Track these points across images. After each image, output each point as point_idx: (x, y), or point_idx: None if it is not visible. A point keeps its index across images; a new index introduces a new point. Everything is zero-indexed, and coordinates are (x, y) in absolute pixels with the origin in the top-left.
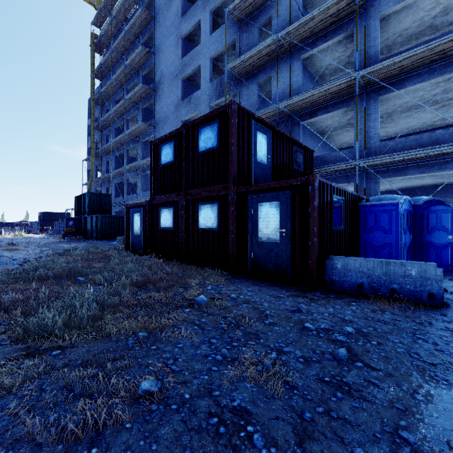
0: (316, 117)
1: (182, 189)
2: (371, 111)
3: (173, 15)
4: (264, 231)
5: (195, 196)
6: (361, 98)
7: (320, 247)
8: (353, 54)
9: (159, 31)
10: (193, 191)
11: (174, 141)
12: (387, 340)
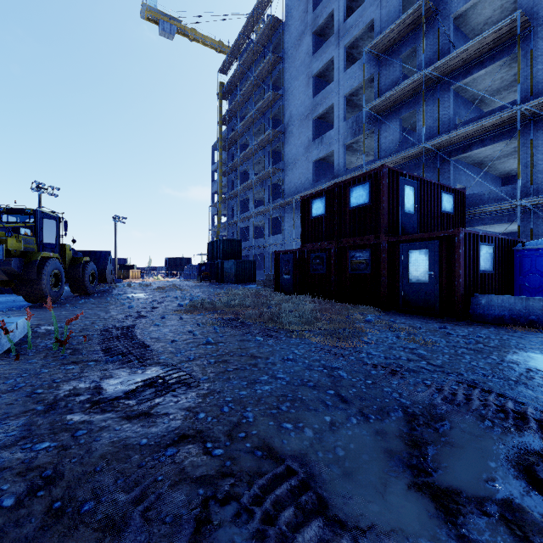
0: (471, 151)
1: (334, 238)
2: (541, 142)
3: (303, 55)
4: (413, 274)
5: (346, 244)
6: (527, 128)
7: (465, 286)
8: None
9: (288, 72)
10: (345, 240)
11: (325, 197)
12: (506, 341)
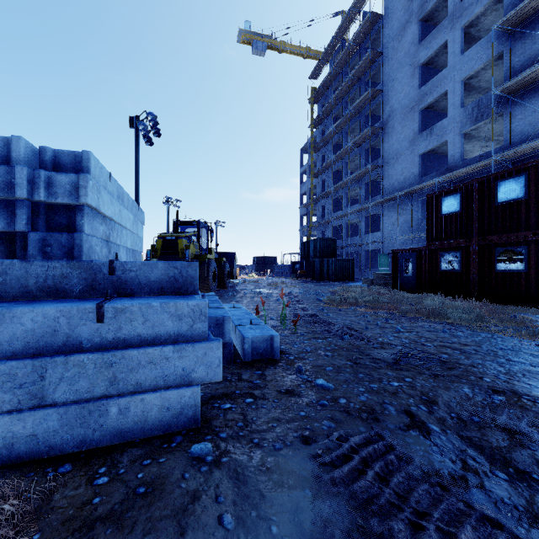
0: None
1: (474, 236)
2: None
3: (407, 45)
4: None
5: (491, 242)
6: None
7: None
8: None
9: (388, 66)
10: (489, 237)
11: (461, 193)
12: None
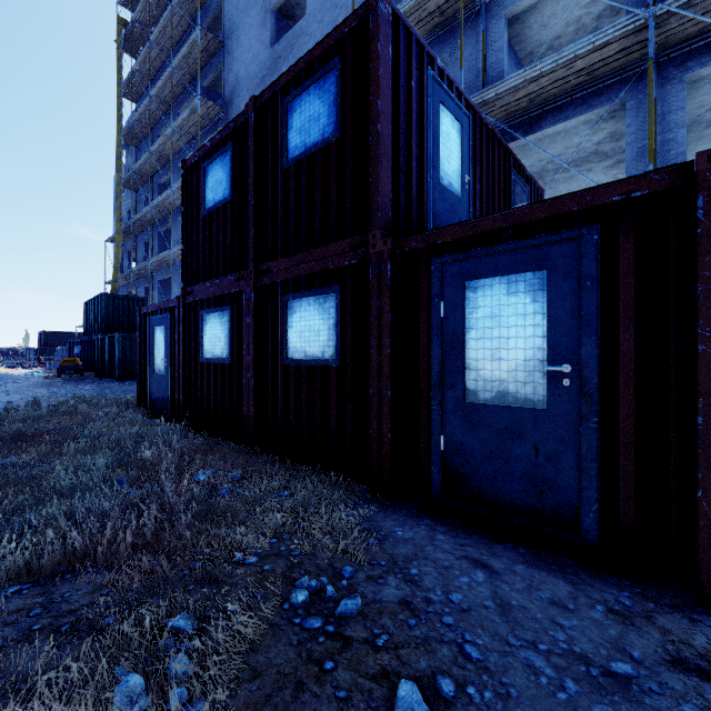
0: (540, 130)
1: (249, 261)
2: (669, 107)
3: None
4: (485, 371)
5: (277, 277)
6: (643, 82)
7: None
8: (608, 10)
9: (232, 3)
10: (274, 264)
11: (231, 147)
12: None
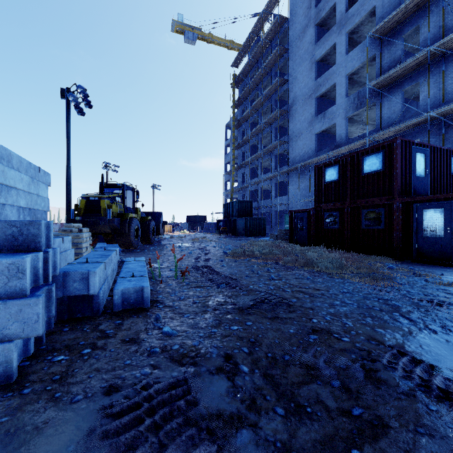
0: None
1: (347, 199)
2: None
3: (307, 44)
4: (428, 229)
5: (359, 204)
6: None
7: None
8: None
9: (292, 60)
10: (358, 201)
11: (338, 165)
12: None
